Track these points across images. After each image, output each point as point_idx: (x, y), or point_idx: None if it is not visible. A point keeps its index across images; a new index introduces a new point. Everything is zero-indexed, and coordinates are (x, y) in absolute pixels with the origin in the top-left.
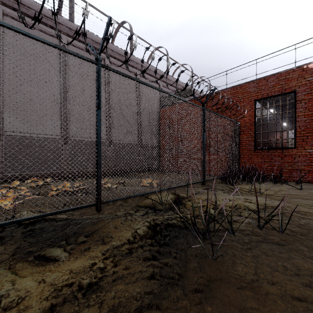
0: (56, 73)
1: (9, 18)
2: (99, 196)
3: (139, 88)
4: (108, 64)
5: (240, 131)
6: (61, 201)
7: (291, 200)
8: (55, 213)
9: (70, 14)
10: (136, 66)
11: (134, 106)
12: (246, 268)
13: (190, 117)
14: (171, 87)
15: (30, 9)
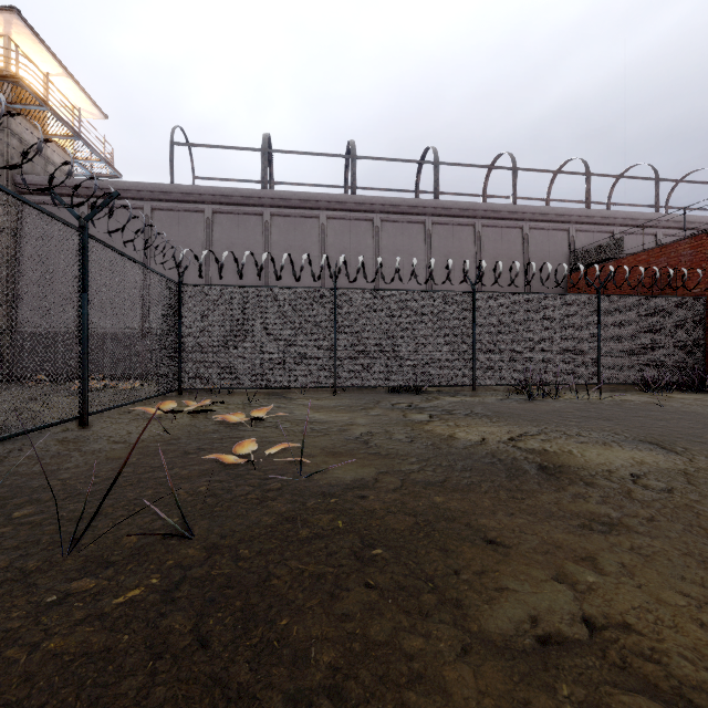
0: (421, 262)
1: (384, 223)
2: (474, 381)
3: (527, 249)
4: (480, 231)
5: (707, 311)
6: (453, 380)
7: (671, 399)
8: (450, 386)
9: (435, 189)
10: (522, 217)
11: (518, 278)
12: (541, 402)
13: (573, 310)
14: (597, 228)
15: (400, 206)
